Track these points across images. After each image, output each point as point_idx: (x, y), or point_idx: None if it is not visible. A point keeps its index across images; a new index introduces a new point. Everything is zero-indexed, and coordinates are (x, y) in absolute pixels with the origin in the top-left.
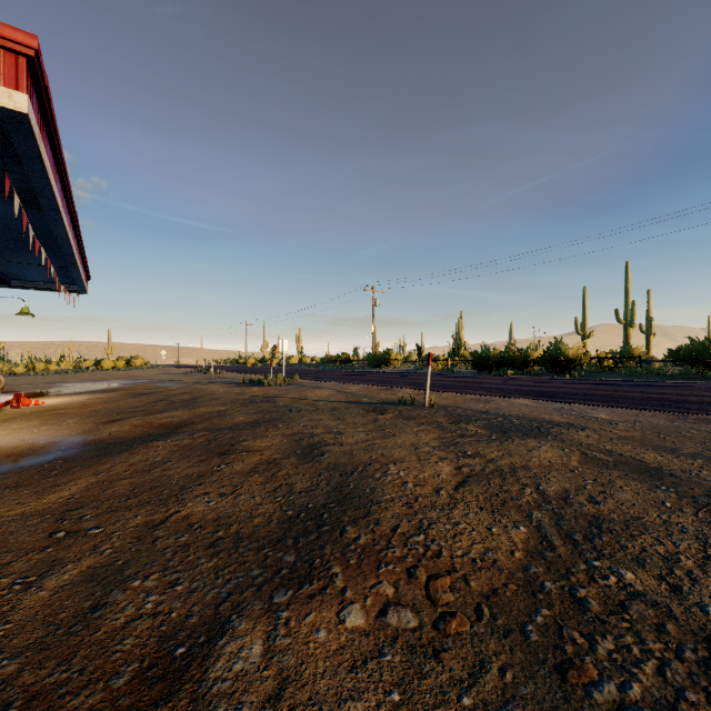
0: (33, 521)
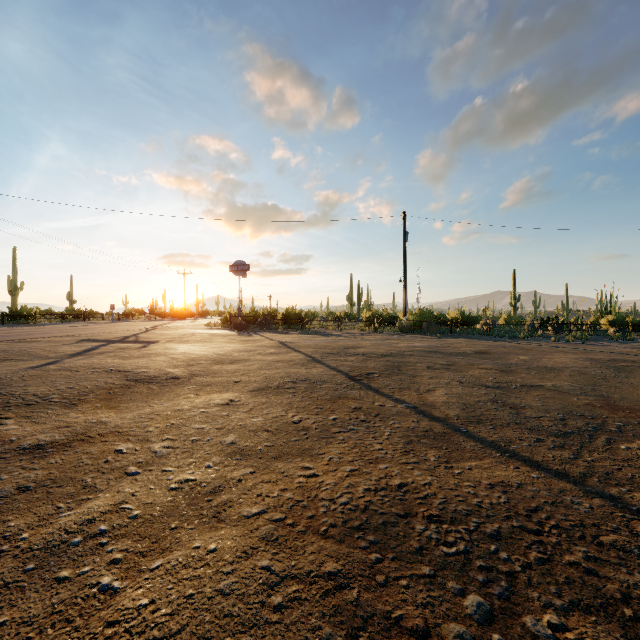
0: None
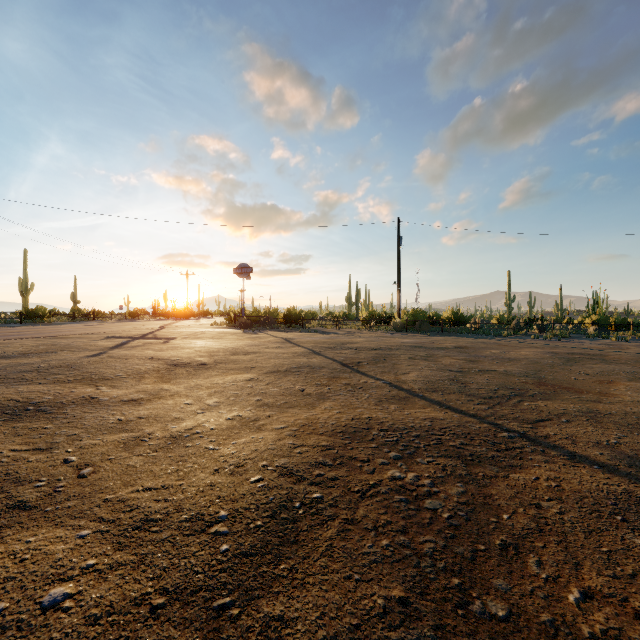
0: (71, 503)
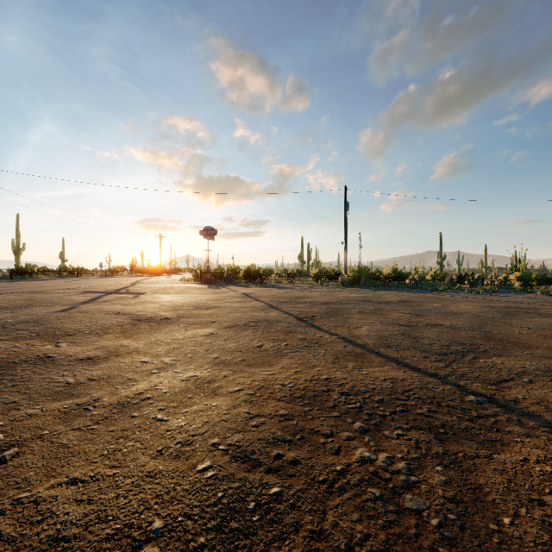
0: None
